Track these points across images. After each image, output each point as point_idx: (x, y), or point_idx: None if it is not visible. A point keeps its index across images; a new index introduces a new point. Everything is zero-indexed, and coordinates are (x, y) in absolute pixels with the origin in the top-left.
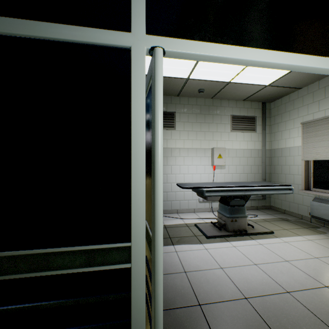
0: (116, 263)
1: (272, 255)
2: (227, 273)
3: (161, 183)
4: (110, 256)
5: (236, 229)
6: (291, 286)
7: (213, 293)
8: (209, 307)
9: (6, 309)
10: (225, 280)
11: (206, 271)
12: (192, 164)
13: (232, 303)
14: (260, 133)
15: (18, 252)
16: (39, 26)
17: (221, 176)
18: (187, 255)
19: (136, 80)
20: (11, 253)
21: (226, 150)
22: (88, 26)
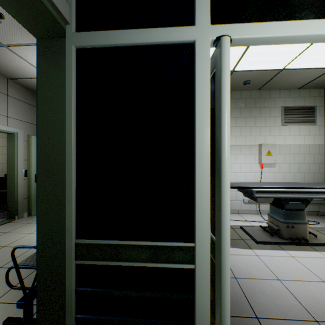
0: (180, 263)
1: None
2: (288, 286)
3: (228, 182)
4: (173, 254)
5: (292, 236)
6: None
7: (272, 308)
8: (269, 323)
9: (85, 290)
10: (286, 295)
11: (261, 281)
12: (235, 162)
13: (298, 324)
14: (321, 125)
15: (94, 241)
16: (111, 35)
17: (270, 175)
18: (236, 259)
19: (200, 75)
20: (88, 241)
21: (277, 147)
22: (152, 27)
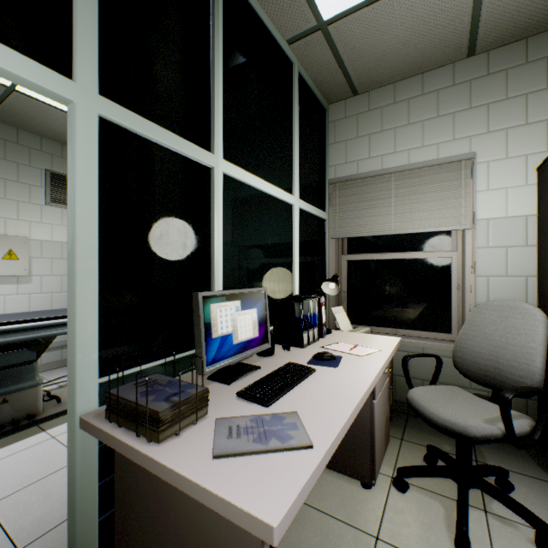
0: None
1: (59, 457)
2: None
3: None
4: None
5: (6, 419)
6: (43, 524)
7: None
8: None
9: None
10: None
11: None
12: None
13: None
14: None
15: None
16: None
17: (19, 300)
18: None
19: None
20: None
21: (37, 244)
22: None
